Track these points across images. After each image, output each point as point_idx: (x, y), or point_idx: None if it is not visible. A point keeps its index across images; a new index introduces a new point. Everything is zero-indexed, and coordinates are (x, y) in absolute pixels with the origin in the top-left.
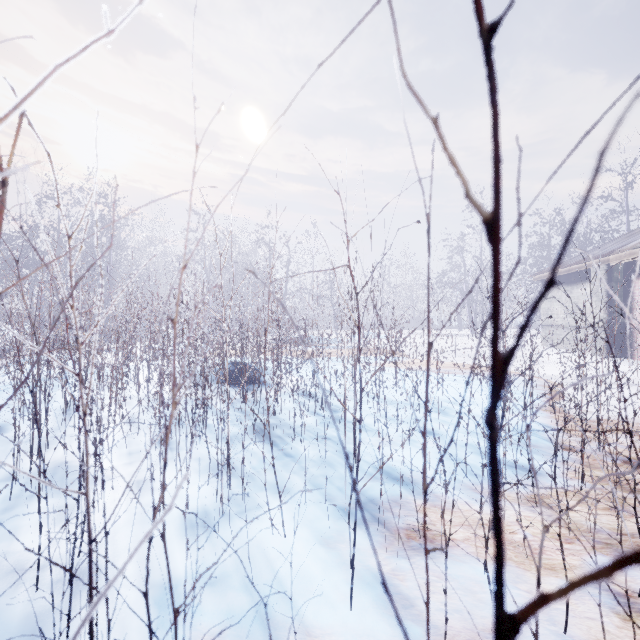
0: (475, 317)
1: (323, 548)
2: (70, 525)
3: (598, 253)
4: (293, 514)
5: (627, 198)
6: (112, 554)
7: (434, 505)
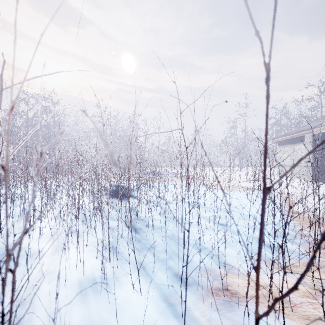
0: (242, 161)
1: (164, 304)
2: (9, 289)
3: (307, 127)
4: (146, 279)
5: (321, 99)
6: (31, 310)
7: (230, 272)
